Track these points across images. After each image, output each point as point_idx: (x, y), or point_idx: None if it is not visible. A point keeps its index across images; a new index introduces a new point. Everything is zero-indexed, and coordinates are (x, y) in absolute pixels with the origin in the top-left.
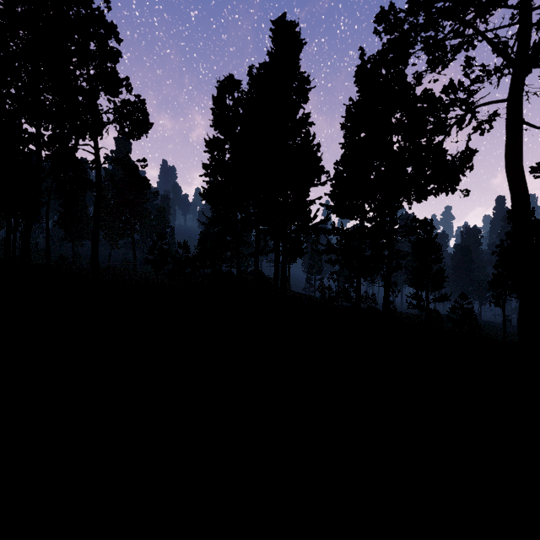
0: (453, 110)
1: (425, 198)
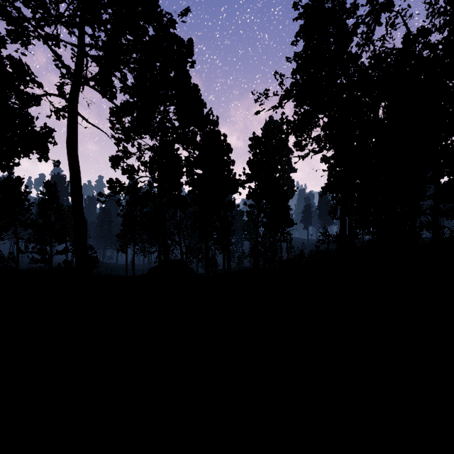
0: (32, 87)
1: (11, 159)
